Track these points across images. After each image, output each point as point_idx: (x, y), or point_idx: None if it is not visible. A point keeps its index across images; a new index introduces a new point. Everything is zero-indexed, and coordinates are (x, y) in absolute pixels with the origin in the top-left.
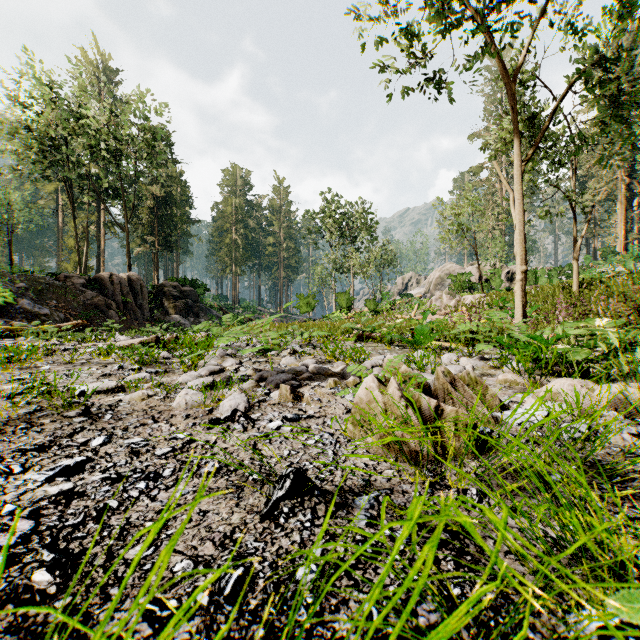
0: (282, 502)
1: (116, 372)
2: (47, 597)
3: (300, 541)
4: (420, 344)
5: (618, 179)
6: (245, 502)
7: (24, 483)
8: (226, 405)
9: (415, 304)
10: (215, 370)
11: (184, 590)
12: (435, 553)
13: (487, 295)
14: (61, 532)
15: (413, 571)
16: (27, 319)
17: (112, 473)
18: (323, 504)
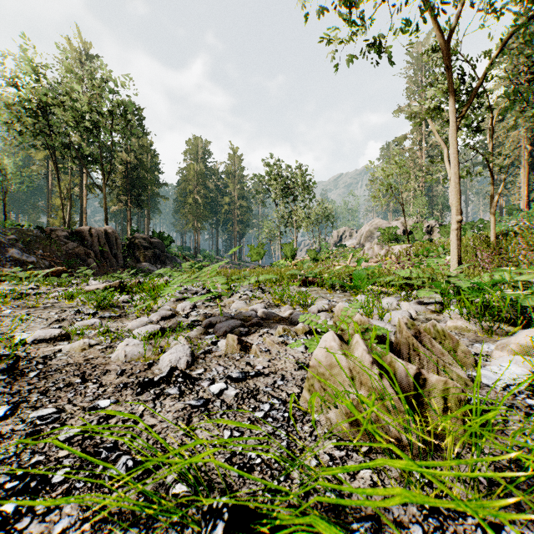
0: None
1: (72, 316)
2: None
3: None
4: (359, 288)
5: (521, 147)
6: None
7: None
8: (166, 360)
9: (350, 253)
10: (166, 315)
11: None
12: None
13: (413, 245)
14: None
15: None
16: (16, 266)
17: None
18: None
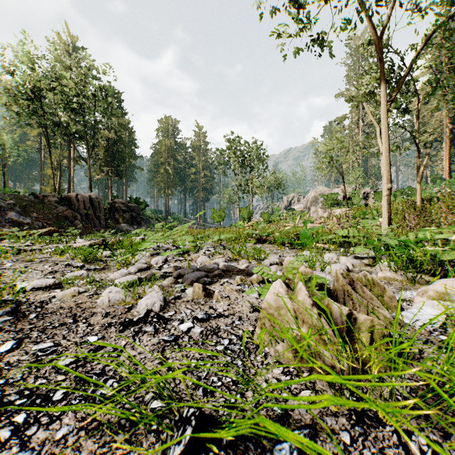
0: None
1: (63, 269)
2: None
3: None
4: (305, 245)
5: (444, 125)
6: (135, 452)
7: None
8: (143, 304)
9: (298, 216)
10: (143, 268)
11: None
12: None
13: (351, 209)
14: None
15: None
16: (14, 226)
17: None
18: None
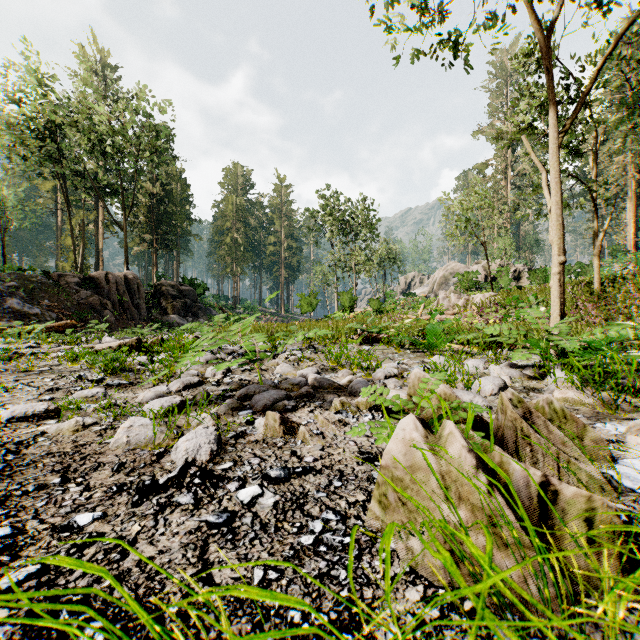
0: None
1: (72, 384)
2: None
3: None
4: (434, 347)
5: (628, 175)
6: None
7: None
8: (181, 449)
9: (421, 303)
10: (191, 383)
11: None
12: None
13: (498, 294)
14: None
15: None
16: (16, 319)
17: None
18: None
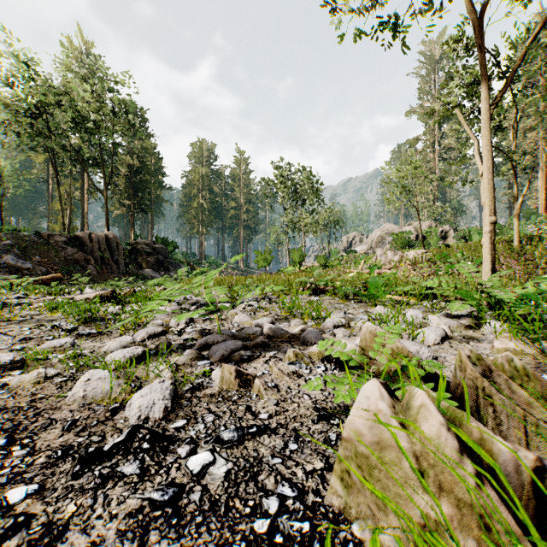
0: None
1: (47, 333)
2: None
3: None
4: (376, 298)
5: (539, 149)
6: None
7: None
8: (134, 406)
9: (361, 259)
10: (155, 332)
11: None
12: None
13: (428, 251)
14: None
15: None
16: (10, 273)
17: None
18: None
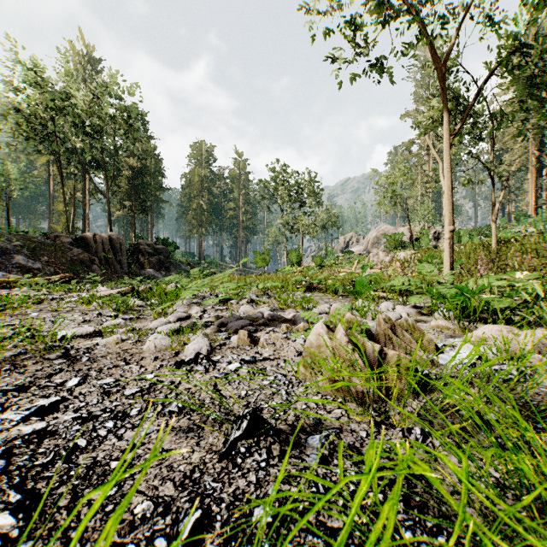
0: (239, 442)
1: (95, 318)
2: (9, 540)
3: (256, 482)
4: (360, 294)
5: (529, 152)
6: (205, 441)
7: (1, 422)
8: (190, 348)
9: (355, 260)
10: (182, 317)
11: (143, 534)
12: (385, 493)
13: (417, 252)
14: (30, 472)
15: (374, 532)
16: (22, 272)
17: (83, 413)
18: (278, 443)
